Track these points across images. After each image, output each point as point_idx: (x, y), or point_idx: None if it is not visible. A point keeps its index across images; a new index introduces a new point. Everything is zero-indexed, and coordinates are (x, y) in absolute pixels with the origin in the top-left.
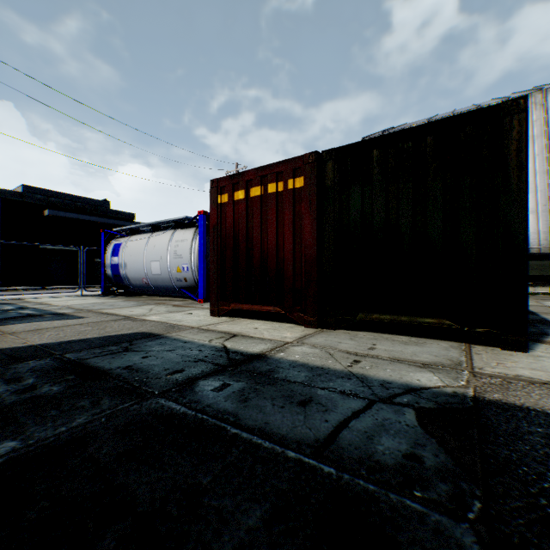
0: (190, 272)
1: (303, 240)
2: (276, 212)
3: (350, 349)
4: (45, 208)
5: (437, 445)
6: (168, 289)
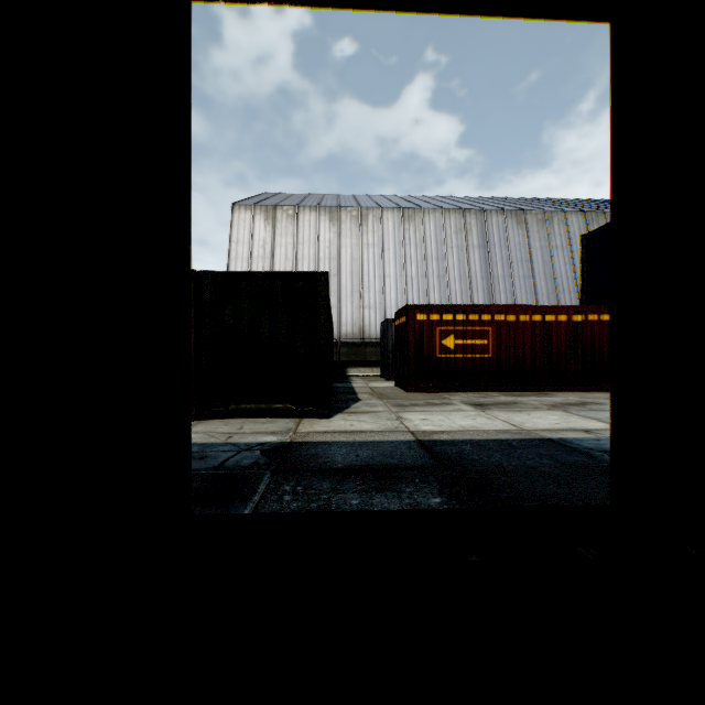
0: None
1: None
2: None
3: (225, 431)
4: None
5: (267, 458)
6: None
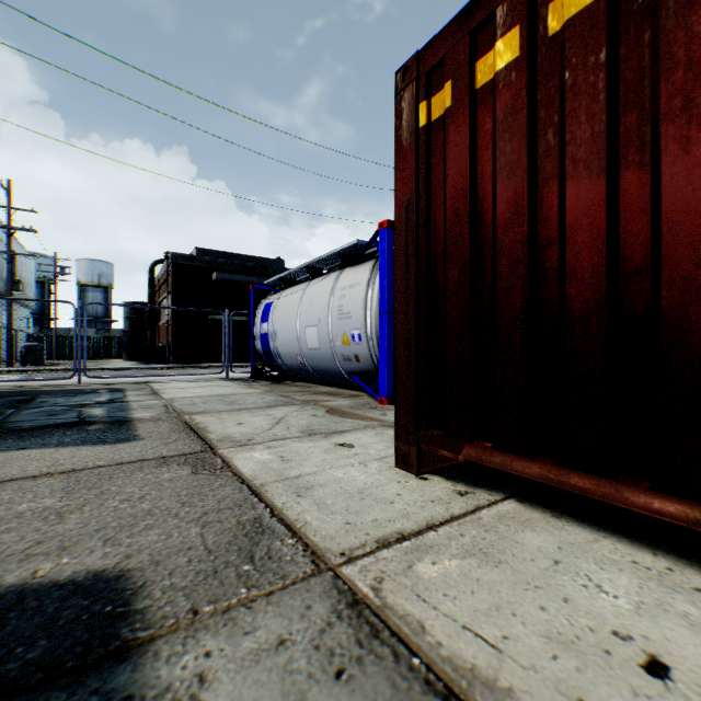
0: (364, 344)
1: None
2: None
3: None
4: (214, 271)
5: None
6: (332, 373)
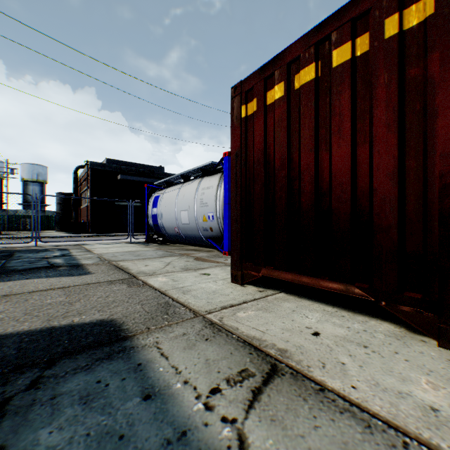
0: (215, 221)
1: (432, 139)
2: (350, 99)
3: None
4: (118, 174)
5: None
6: (196, 238)
